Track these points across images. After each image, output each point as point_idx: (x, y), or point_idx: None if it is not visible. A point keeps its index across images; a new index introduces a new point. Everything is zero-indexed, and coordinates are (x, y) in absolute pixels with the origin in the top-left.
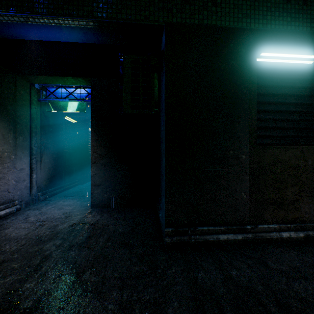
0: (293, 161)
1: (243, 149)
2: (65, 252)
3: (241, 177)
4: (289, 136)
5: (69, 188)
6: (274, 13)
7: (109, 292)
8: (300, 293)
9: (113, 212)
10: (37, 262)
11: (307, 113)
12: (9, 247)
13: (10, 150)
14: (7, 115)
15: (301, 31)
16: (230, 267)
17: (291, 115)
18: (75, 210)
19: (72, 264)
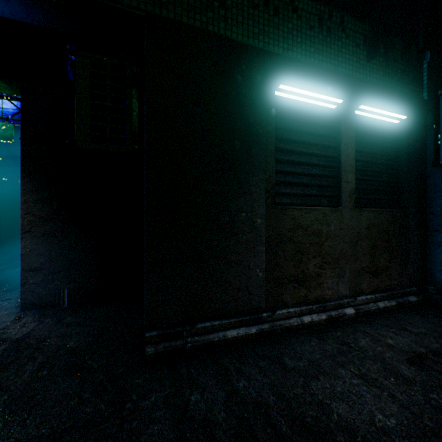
0: (315, 226)
1: (259, 211)
2: None
3: (255, 249)
4: (312, 194)
5: None
6: (297, 38)
7: None
8: (317, 395)
9: (65, 314)
10: None
11: (330, 167)
12: None
13: None
14: None
15: (325, 67)
16: (237, 377)
17: (313, 169)
18: None
19: None
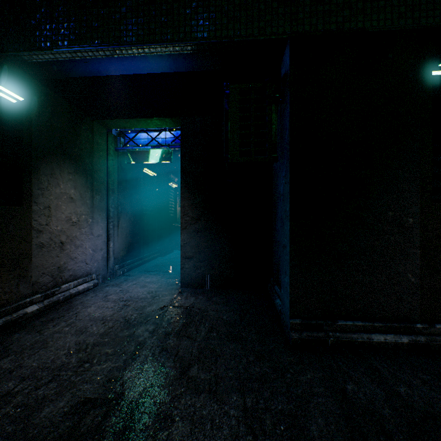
0: None
1: (410, 209)
2: (161, 340)
3: (406, 251)
4: None
5: (148, 261)
6: None
7: (227, 394)
8: None
9: (210, 294)
10: (131, 349)
11: None
12: (96, 328)
13: (87, 212)
14: (85, 169)
15: None
16: (394, 381)
17: None
18: (161, 289)
19: (174, 355)
